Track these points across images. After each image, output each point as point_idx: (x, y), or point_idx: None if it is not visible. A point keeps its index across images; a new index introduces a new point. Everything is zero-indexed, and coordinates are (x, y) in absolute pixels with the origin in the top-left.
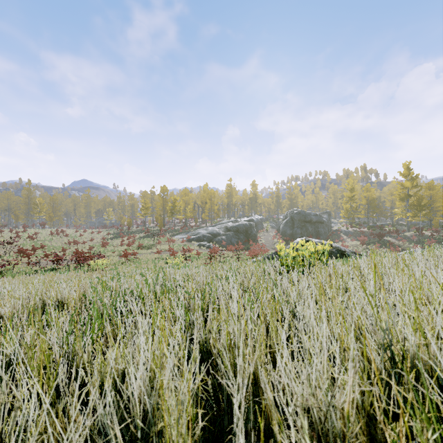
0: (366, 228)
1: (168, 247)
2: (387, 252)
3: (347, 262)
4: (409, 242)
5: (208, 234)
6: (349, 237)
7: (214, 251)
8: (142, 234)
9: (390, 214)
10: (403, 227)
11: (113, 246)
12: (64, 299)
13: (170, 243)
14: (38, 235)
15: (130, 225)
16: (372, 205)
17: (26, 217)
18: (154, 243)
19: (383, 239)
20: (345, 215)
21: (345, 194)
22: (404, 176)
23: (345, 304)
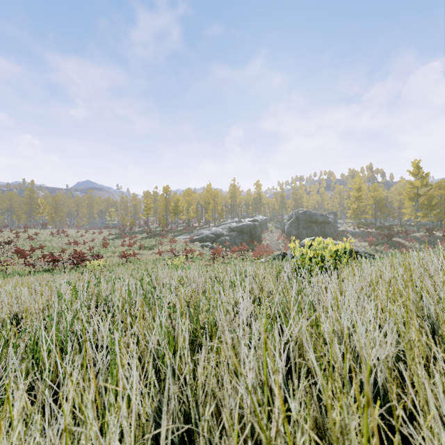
0: (373, 228)
1: (170, 248)
2: (426, 252)
3: (366, 264)
4: (419, 243)
5: (211, 235)
6: (356, 238)
7: (217, 252)
8: (145, 234)
9: (398, 215)
10: (412, 227)
11: (114, 246)
12: (22, 310)
13: (172, 244)
14: (39, 236)
15: (132, 225)
16: (380, 205)
17: (28, 218)
18: (155, 243)
19: (391, 240)
20: (351, 215)
21: (352, 193)
22: (413, 175)
23: (440, 336)
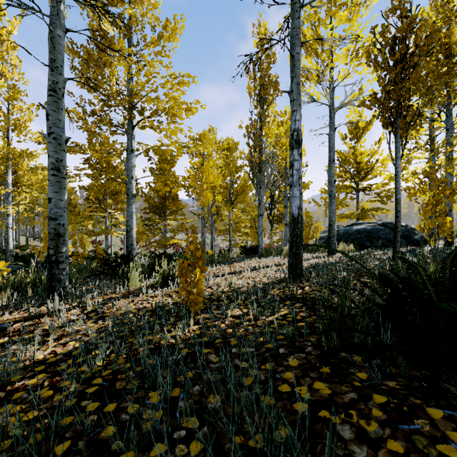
0: None
1: None
2: None
3: None
4: None
5: None
6: None
7: None
8: None
9: None
10: None
11: None
12: None
13: None
14: None
15: None
16: None
17: None
18: None
19: None
20: None
21: None
22: None
23: None
